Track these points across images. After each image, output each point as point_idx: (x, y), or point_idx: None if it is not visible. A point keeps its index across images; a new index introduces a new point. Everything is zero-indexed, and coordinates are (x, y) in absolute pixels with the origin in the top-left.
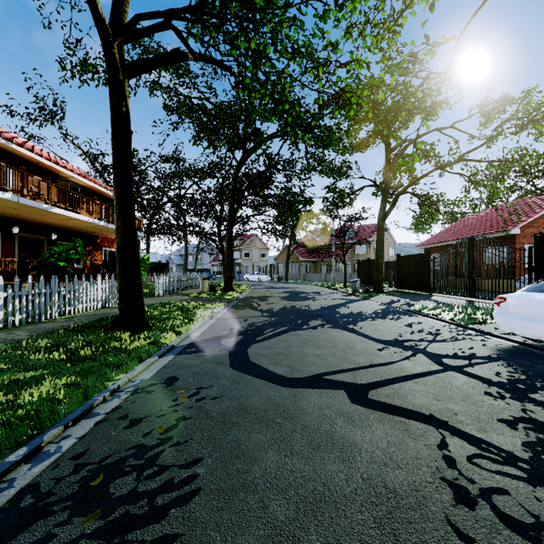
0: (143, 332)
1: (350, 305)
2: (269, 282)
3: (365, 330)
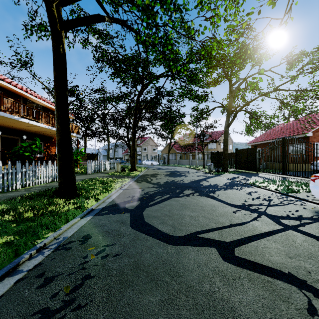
0: (73, 199)
1: (209, 180)
2: (158, 165)
3: (221, 197)
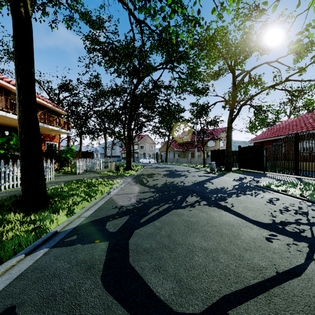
0: (34, 214)
1: (213, 181)
2: (156, 164)
3: (237, 208)
